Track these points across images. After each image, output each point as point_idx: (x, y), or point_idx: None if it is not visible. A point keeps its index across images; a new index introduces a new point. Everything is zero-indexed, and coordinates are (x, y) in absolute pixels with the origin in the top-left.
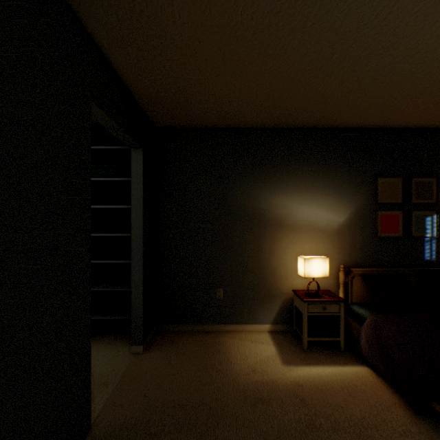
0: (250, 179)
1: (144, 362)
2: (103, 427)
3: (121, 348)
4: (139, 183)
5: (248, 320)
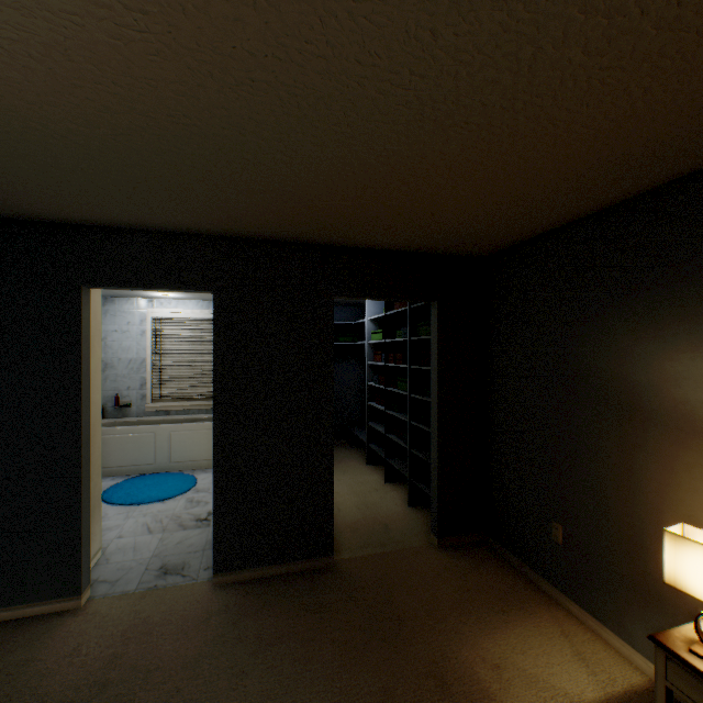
0: (612, 317)
1: (424, 554)
2: (345, 565)
3: (430, 531)
4: (434, 343)
5: (607, 618)
